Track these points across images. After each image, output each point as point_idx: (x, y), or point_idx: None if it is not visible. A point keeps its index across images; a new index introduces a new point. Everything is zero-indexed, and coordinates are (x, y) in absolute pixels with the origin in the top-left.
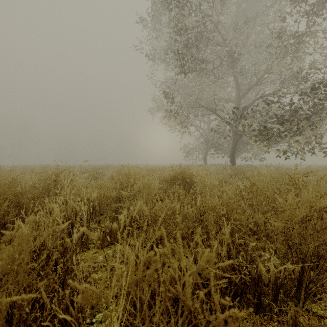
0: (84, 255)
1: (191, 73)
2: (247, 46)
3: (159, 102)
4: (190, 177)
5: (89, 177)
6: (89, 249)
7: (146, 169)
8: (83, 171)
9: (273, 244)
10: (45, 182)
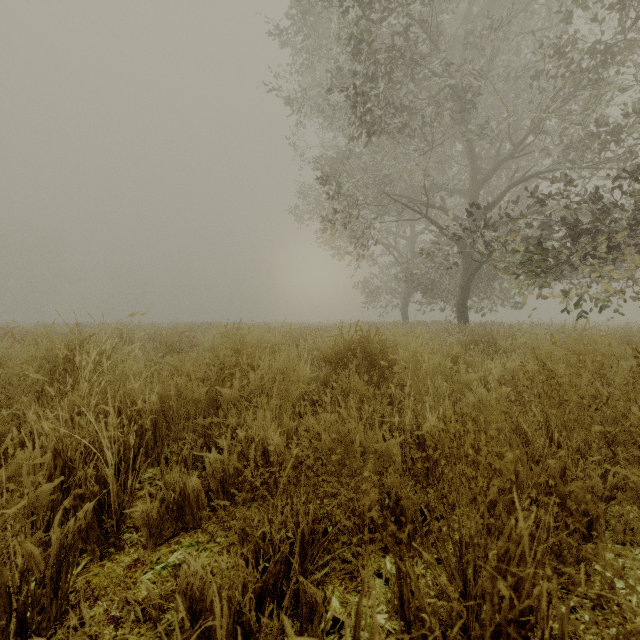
0: (101, 573)
1: (379, 134)
2: (492, 81)
3: (313, 198)
4: (381, 350)
5: (162, 348)
6: (122, 548)
7: (286, 333)
8: (153, 337)
9: (610, 532)
10: (44, 363)
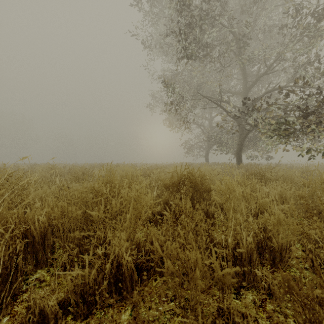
0: None
1: (194, 60)
2: (254, 34)
3: (158, 98)
4: (201, 181)
5: (71, 178)
6: None
7: (143, 169)
8: (70, 171)
9: None
10: None
